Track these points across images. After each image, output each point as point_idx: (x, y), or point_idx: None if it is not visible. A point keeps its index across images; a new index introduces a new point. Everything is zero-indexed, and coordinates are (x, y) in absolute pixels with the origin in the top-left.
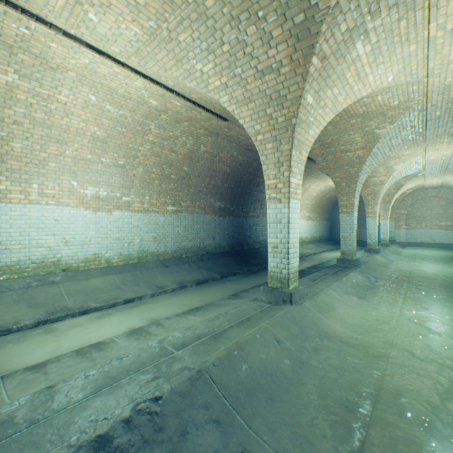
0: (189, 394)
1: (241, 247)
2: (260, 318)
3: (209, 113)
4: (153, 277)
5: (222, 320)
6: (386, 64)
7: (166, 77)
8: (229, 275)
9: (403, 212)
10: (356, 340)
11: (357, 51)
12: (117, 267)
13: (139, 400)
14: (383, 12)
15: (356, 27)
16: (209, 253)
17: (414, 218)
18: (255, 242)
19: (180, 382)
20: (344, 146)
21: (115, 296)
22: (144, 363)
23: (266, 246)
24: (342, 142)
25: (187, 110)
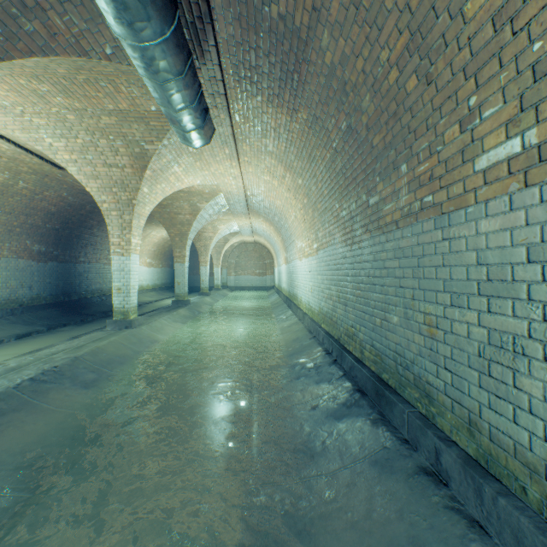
0: (74, 365)
1: (68, 297)
2: (110, 337)
3: (43, 161)
4: None
5: (79, 342)
6: (194, 176)
7: (3, 130)
8: (59, 327)
9: (233, 262)
10: (174, 341)
11: (175, 169)
12: None
13: (45, 368)
14: (186, 158)
15: (173, 161)
16: (25, 305)
17: (241, 266)
18: (88, 291)
19: (66, 361)
20: (177, 210)
21: None
22: (30, 363)
23: (101, 295)
24: (175, 206)
25: (16, 153)
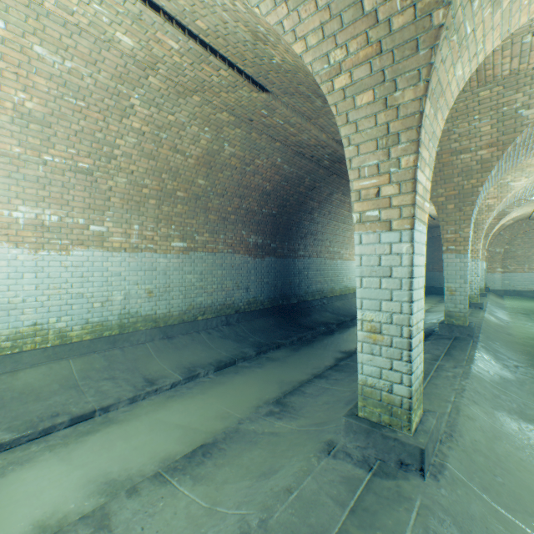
0: None
1: (286, 301)
2: None
3: (233, 71)
4: (144, 358)
5: None
6: None
7: None
8: (270, 349)
9: (499, 251)
10: None
11: None
12: (78, 344)
13: None
14: None
15: None
16: (240, 311)
17: (513, 258)
18: (307, 293)
19: None
20: (458, 143)
21: (58, 407)
22: None
23: (321, 298)
24: (455, 136)
25: (193, 63)
